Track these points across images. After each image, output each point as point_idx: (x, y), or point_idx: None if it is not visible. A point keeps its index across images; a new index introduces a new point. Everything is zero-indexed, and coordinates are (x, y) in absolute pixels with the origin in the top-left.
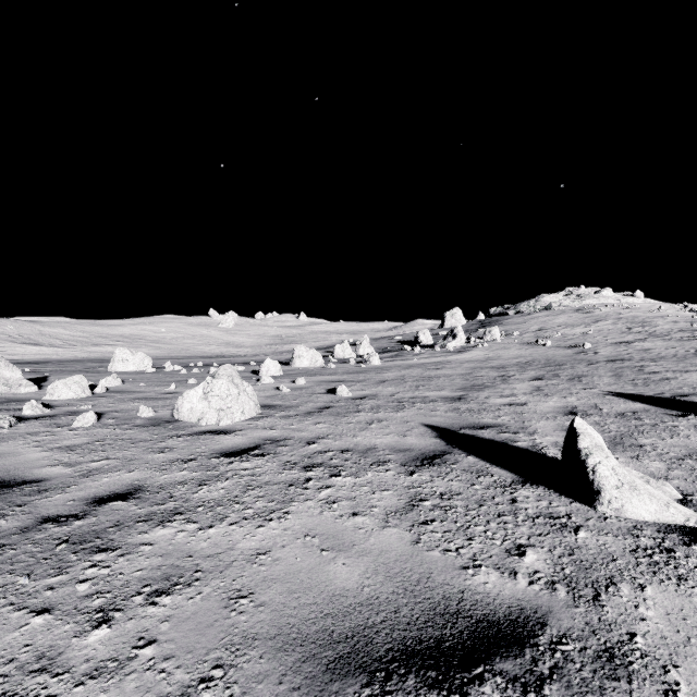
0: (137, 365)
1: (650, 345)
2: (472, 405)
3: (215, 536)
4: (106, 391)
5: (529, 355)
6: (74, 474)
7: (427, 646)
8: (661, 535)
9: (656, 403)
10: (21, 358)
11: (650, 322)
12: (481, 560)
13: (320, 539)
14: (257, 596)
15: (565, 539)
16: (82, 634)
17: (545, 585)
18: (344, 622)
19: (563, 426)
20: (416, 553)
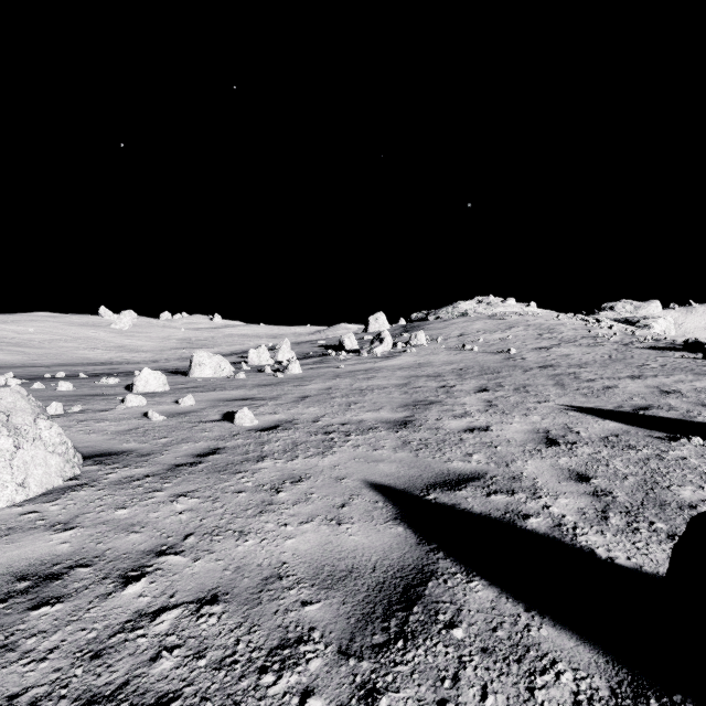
0: None
1: (567, 351)
2: (425, 434)
3: None
4: None
5: (461, 361)
6: None
7: None
8: None
9: (627, 420)
10: None
11: (556, 329)
12: None
13: None
14: None
15: None
16: None
17: None
18: None
19: (562, 469)
20: None
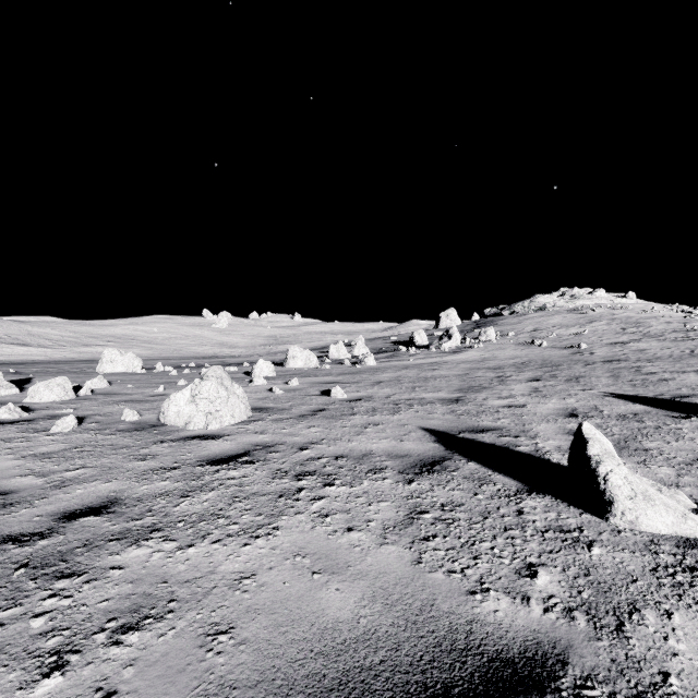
0: (127, 366)
1: (645, 346)
2: (470, 407)
3: (194, 557)
4: (91, 393)
5: (525, 356)
6: (45, 485)
7: (433, 693)
8: (681, 550)
9: (656, 404)
10: (8, 359)
11: (644, 323)
12: (490, 582)
13: (312, 559)
14: (238, 631)
15: (579, 557)
16: (29, 685)
17: (561, 612)
18: (338, 663)
19: (565, 429)
20: (417, 575)
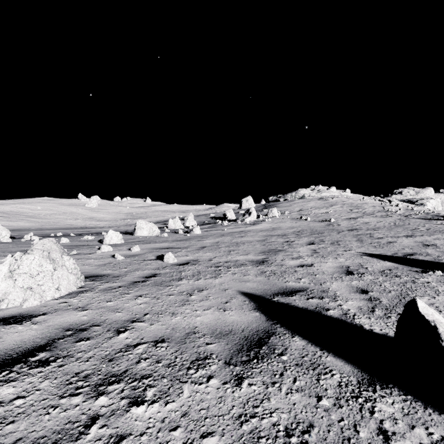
0: None
1: (367, 220)
2: (274, 268)
3: None
4: None
5: (299, 226)
6: None
7: None
8: None
9: (398, 261)
10: None
11: (361, 206)
12: None
13: None
14: None
15: None
16: None
17: None
18: None
19: (353, 287)
20: None
